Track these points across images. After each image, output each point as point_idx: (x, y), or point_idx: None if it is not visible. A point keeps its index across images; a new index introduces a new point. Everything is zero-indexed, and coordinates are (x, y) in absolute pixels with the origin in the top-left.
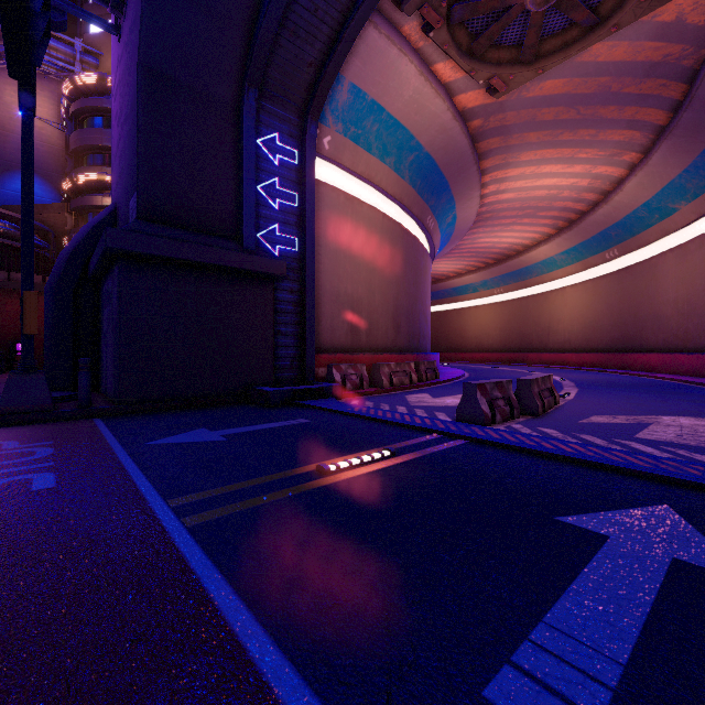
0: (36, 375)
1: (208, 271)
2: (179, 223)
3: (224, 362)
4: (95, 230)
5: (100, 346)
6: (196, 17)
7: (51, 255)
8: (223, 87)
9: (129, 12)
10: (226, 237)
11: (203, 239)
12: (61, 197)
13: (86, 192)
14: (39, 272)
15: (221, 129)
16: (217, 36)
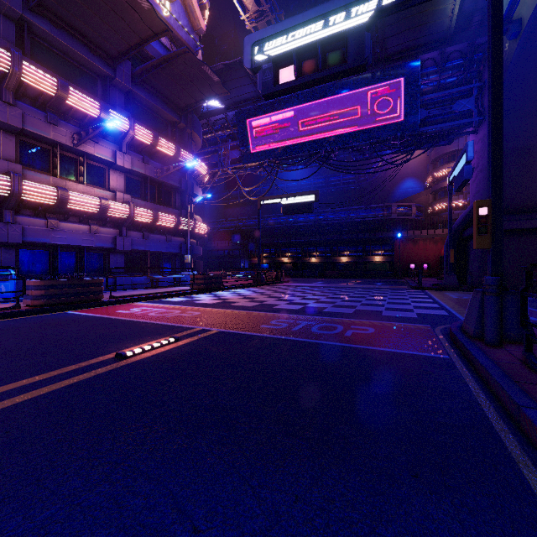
0: (453, 276)
1: (525, 231)
2: (508, 212)
3: (534, 273)
4: (465, 218)
5: (467, 266)
6: (518, 121)
7: (422, 218)
8: (534, 140)
9: (483, 128)
10: (536, 212)
11: (522, 217)
12: (424, 185)
13: (439, 180)
14: (416, 228)
15: (533, 160)
16: (530, 121)
